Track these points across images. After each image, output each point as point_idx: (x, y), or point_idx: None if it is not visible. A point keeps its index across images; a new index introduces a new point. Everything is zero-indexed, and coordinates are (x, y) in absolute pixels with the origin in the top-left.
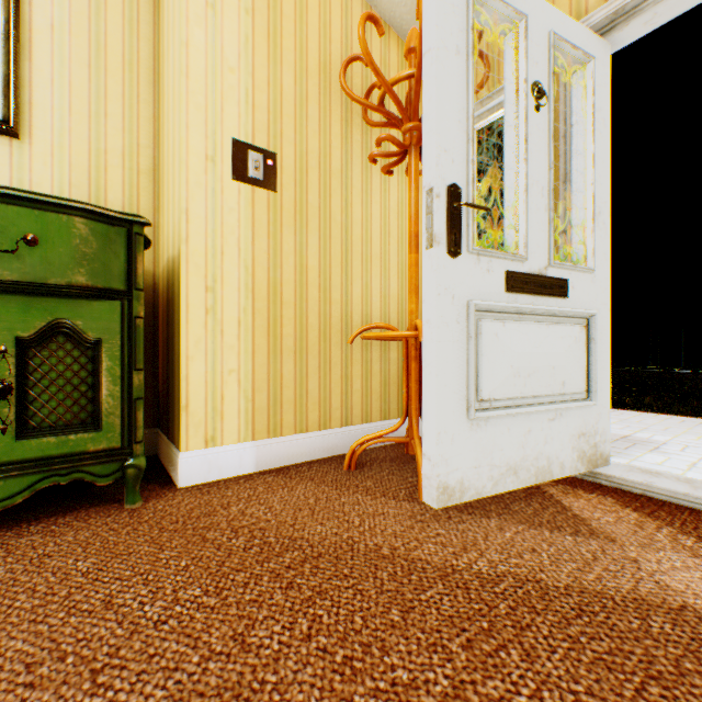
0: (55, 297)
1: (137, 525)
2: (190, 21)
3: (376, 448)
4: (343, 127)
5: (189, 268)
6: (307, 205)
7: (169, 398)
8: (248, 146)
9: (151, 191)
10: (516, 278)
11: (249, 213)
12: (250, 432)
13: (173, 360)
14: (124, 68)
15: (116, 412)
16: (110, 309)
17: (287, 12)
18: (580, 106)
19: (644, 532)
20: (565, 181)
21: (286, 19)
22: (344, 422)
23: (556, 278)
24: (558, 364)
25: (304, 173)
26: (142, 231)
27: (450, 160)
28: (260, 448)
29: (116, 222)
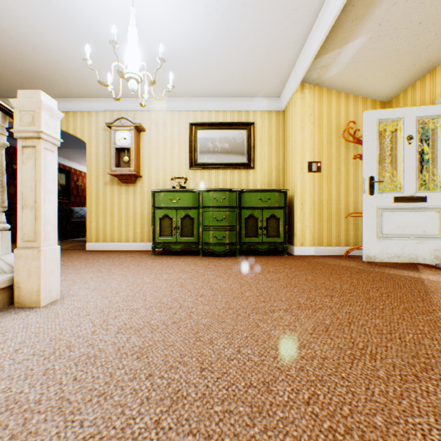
0: (272, 209)
1: (288, 258)
2: (296, 135)
3: (359, 255)
4: (345, 144)
5: (296, 199)
6: (331, 174)
7: (289, 233)
8: (312, 162)
9: (282, 174)
10: (397, 198)
11: (312, 181)
12: (312, 244)
13: (291, 223)
14: (275, 142)
15: (282, 234)
16: (281, 211)
17: (324, 117)
18: (439, 131)
19: (436, 274)
20: (436, 157)
21: (324, 119)
22: (345, 245)
23: (419, 196)
24: (420, 225)
25: (330, 164)
26: (287, 193)
27: (369, 170)
28: (315, 248)
29: (282, 191)
